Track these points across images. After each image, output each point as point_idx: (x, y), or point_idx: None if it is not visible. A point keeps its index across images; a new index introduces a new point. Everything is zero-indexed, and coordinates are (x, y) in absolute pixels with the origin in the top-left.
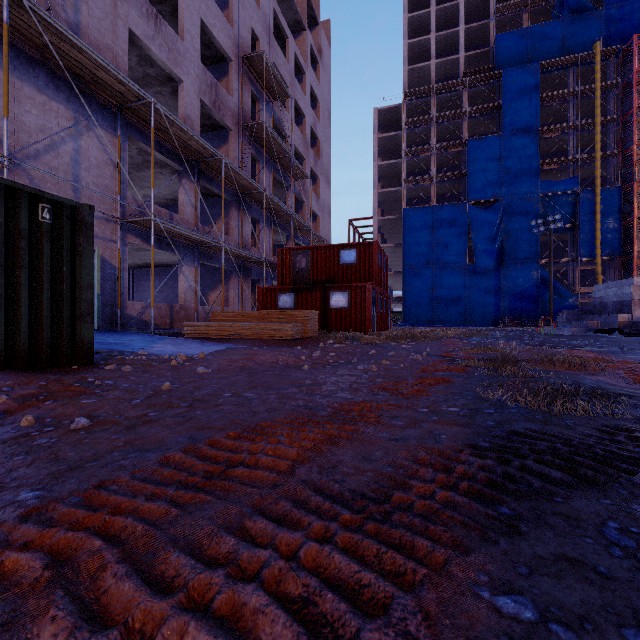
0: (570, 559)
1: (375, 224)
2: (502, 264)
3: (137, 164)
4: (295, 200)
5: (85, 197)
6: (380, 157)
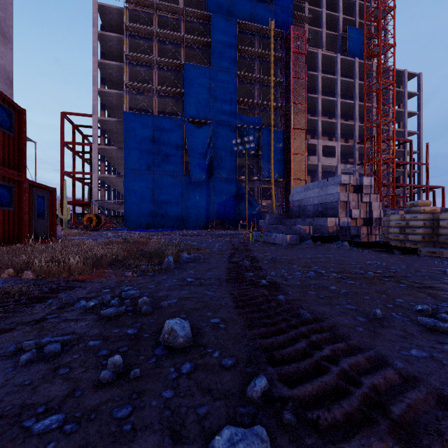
0: None
1: (94, 123)
2: (211, 177)
3: None
4: None
5: None
6: (104, 59)
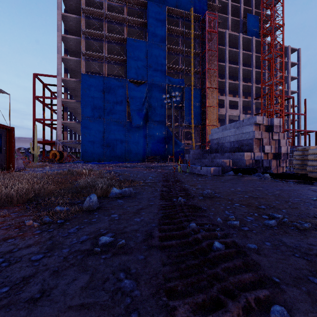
0: None
1: (59, 82)
2: (147, 123)
3: None
4: None
5: None
6: (66, 35)
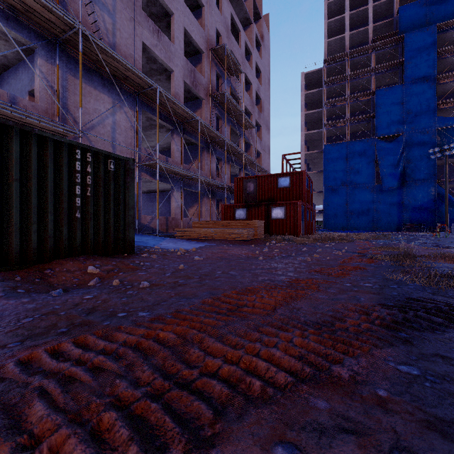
0: (441, 356)
1: (302, 157)
2: (404, 184)
3: (145, 127)
4: (245, 143)
5: (118, 151)
6: (306, 108)
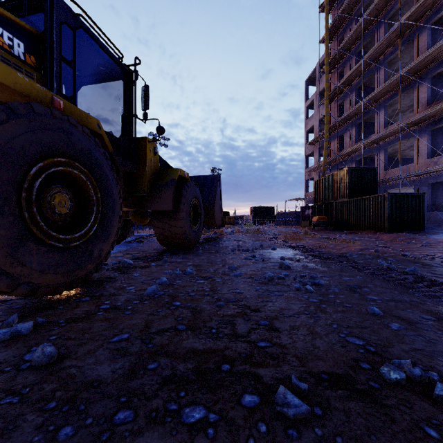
0: None
1: None
2: None
3: None
4: None
5: None
6: None
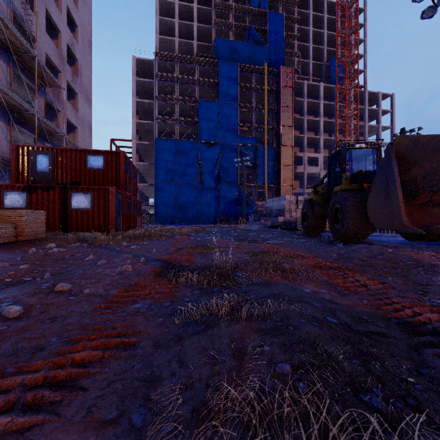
0: None
1: (133, 146)
2: (219, 184)
3: None
4: (49, 107)
5: None
6: (138, 96)
